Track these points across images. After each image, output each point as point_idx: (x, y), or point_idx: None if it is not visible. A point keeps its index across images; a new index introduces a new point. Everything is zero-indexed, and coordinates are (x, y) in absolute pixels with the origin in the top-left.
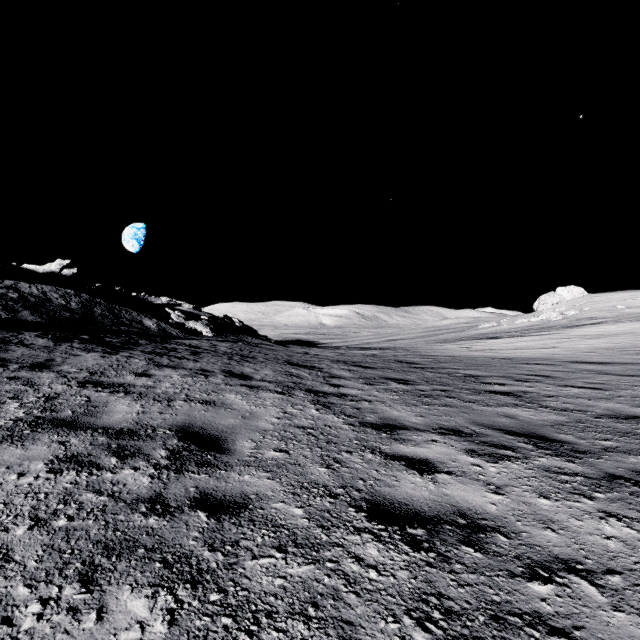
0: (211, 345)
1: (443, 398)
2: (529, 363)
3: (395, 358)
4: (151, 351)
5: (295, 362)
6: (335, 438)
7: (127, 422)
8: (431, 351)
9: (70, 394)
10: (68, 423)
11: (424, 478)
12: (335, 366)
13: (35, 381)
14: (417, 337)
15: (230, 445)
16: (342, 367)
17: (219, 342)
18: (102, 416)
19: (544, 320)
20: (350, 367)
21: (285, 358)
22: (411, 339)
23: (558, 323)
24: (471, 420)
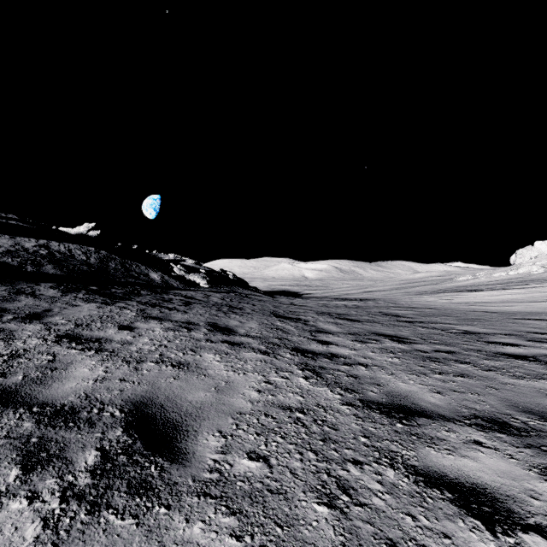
0: (205, 296)
1: (453, 363)
2: (529, 318)
3: (379, 310)
4: (147, 302)
5: (281, 314)
6: (333, 431)
7: (76, 394)
8: (412, 303)
9: (38, 351)
10: (6, 395)
11: (503, 545)
12: (321, 318)
13: (15, 334)
14: (393, 289)
15: (189, 443)
16: (328, 320)
17: (213, 293)
18: (52, 384)
19: (524, 273)
20: (336, 320)
21: (271, 309)
22: (387, 291)
23: (541, 276)
24: (509, 402)
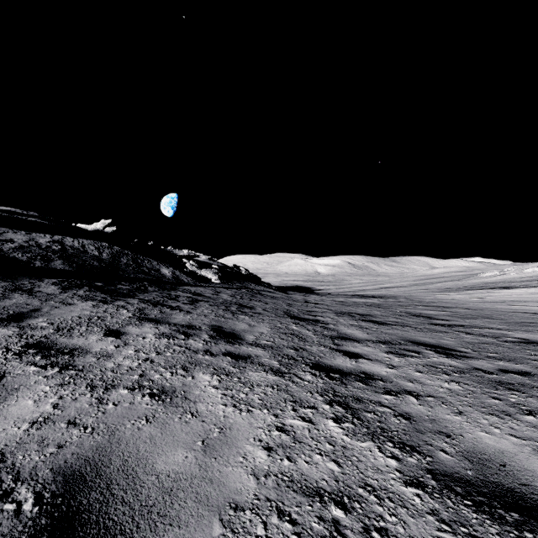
0: (214, 292)
1: None
2: None
3: (405, 310)
4: (150, 299)
5: (295, 314)
6: None
7: None
8: (439, 301)
9: None
10: None
11: None
12: (341, 320)
13: None
14: (411, 285)
15: None
16: (350, 322)
17: (224, 289)
18: None
19: None
20: (359, 322)
21: (285, 308)
22: (406, 287)
23: None
24: None
